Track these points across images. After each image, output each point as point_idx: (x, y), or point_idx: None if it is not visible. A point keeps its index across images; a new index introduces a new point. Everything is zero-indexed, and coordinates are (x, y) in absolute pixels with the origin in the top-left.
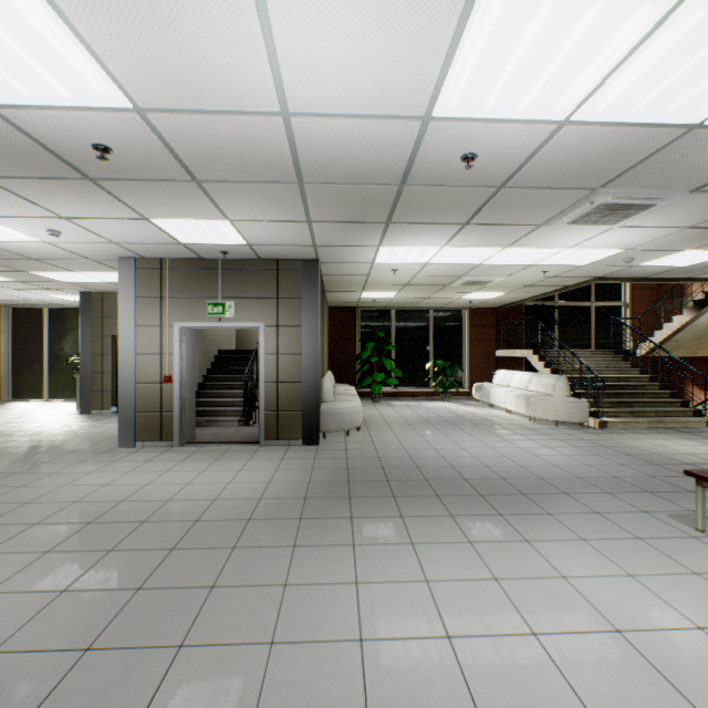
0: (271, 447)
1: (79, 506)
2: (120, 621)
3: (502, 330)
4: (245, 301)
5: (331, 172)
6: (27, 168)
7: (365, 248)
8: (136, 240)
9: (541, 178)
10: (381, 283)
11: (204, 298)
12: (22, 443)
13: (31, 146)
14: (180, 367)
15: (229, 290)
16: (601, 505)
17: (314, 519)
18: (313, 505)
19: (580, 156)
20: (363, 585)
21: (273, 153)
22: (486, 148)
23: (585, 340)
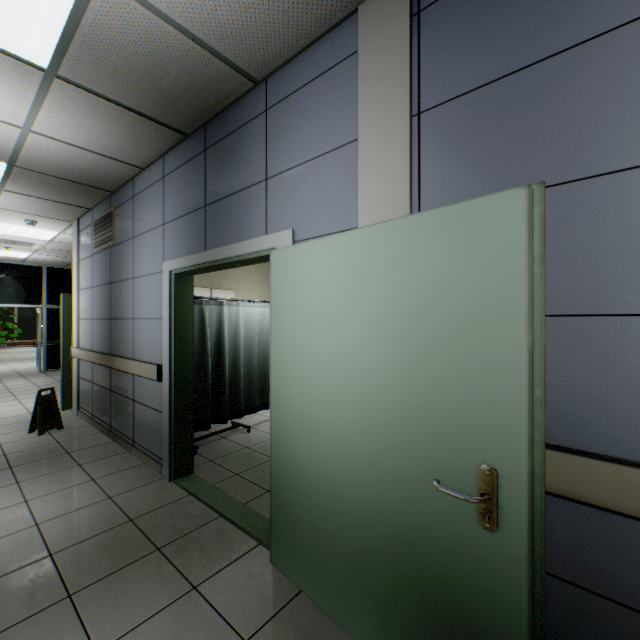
0: None
1: None
2: None
3: None
4: None
5: None
6: None
7: None
8: None
9: None
10: None
11: None
12: None
13: None
14: None
15: None
16: None
17: None
18: None
19: None
20: None
21: None
22: None
23: None
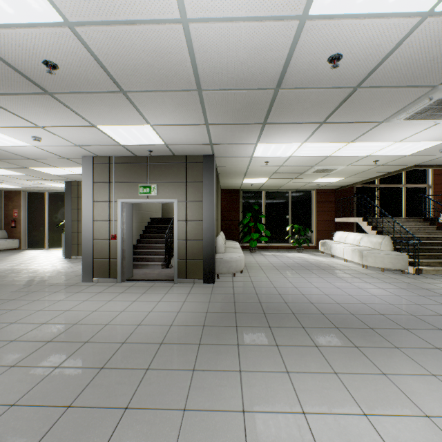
0: (182, 284)
1: (45, 327)
2: (46, 441)
3: (339, 204)
4: (164, 184)
5: (222, 78)
6: (4, 86)
7: (247, 145)
8: (91, 143)
9: (392, 77)
10: (256, 172)
11: (137, 182)
12: (24, 277)
13: (0, 65)
14: (122, 229)
15: (154, 177)
16: (438, 340)
17: (210, 345)
18: (209, 332)
19: (432, 52)
20: (249, 414)
21: (177, 62)
22: (351, 48)
23: (399, 211)
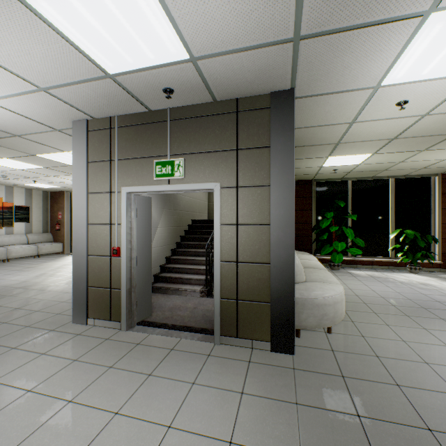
0: (228, 349)
1: None
2: None
3: None
4: (196, 157)
5: None
6: None
7: (392, 28)
8: (56, 77)
9: None
10: (359, 139)
11: (151, 157)
12: (15, 303)
13: None
14: (129, 239)
15: (178, 145)
16: None
17: None
18: None
19: None
20: None
21: None
22: None
23: None
